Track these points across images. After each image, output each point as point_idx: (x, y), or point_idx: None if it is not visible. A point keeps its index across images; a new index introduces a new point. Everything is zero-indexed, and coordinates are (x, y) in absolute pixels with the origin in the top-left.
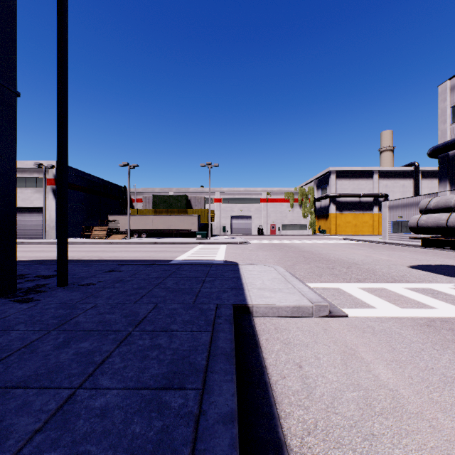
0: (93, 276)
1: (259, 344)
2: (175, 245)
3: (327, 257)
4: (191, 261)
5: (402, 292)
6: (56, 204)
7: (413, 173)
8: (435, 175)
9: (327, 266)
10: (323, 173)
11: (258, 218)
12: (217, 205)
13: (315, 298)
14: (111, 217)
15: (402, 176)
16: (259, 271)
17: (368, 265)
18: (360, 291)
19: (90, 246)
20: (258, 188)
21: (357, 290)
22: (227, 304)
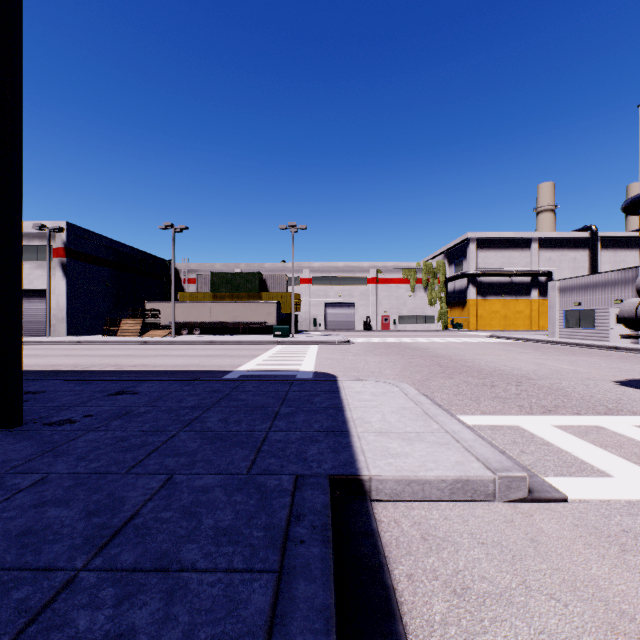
0: (81, 405)
1: (396, 601)
2: (241, 346)
3: (476, 365)
4: (261, 372)
5: (638, 436)
6: (67, 285)
7: (588, 242)
8: (620, 245)
9: (482, 383)
10: (459, 242)
11: (364, 306)
12: (305, 287)
13: (494, 458)
14: (149, 304)
15: (572, 246)
16: (374, 393)
17: (548, 380)
18: (561, 434)
19: (113, 347)
20: (364, 263)
21: (555, 431)
22: (318, 476)
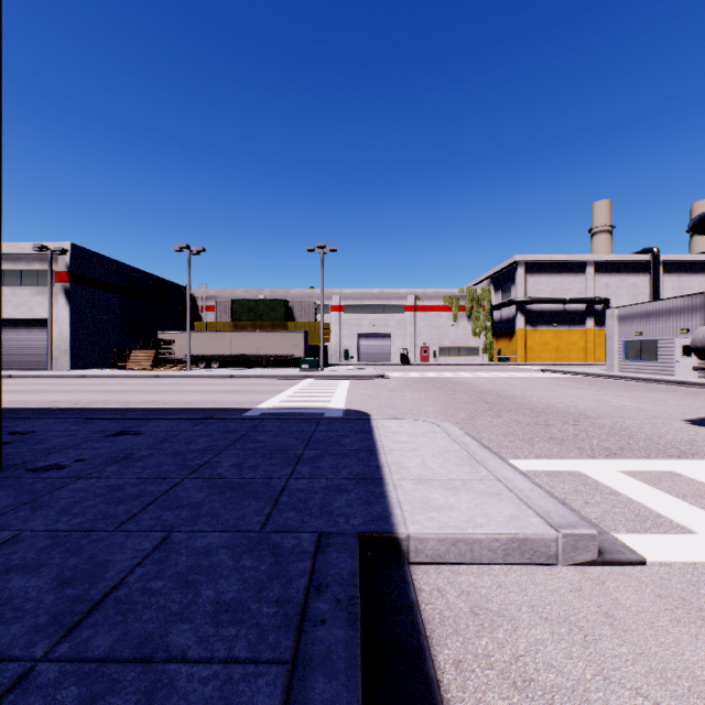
0: (74, 447)
1: (441, 700)
2: (263, 381)
3: (527, 402)
4: (285, 410)
5: None
6: (71, 313)
7: (649, 265)
8: (685, 269)
9: (535, 422)
10: (506, 266)
11: (401, 337)
12: (336, 315)
13: (555, 511)
14: (162, 334)
15: (631, 270)
16: (412, 433)
17: (610, 419)
18: (630, 482)
19: (121, 382)
20: (401, 289)
21: (622, 478)
22: (345, 534)
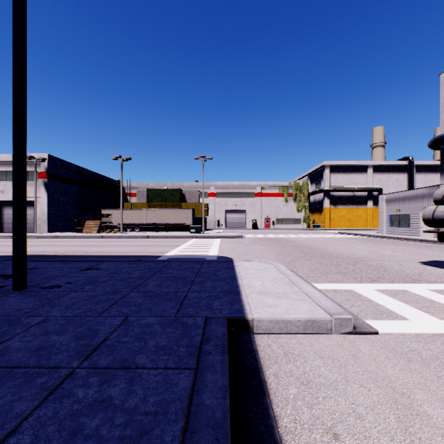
0: (64, 276)
1: (266, 387)
2: (167, 239)
3: (327, 251)
4: (182, 256)
5: (429, 296)
6: (48, 197)
7: (407, 168)
8: (429, 170)
9: (330, 263)
10: (317, 168)
11: (252, 212)
12: (212, 199)
13: (332, 307)
14: (104, 211)
15: (396, 170)
16: (257, 269)
17: (375, 261)
18: (379, 295)
19: (80, 240)
20: (252, 182)
21: (375, 293)
22: (220, 318)
